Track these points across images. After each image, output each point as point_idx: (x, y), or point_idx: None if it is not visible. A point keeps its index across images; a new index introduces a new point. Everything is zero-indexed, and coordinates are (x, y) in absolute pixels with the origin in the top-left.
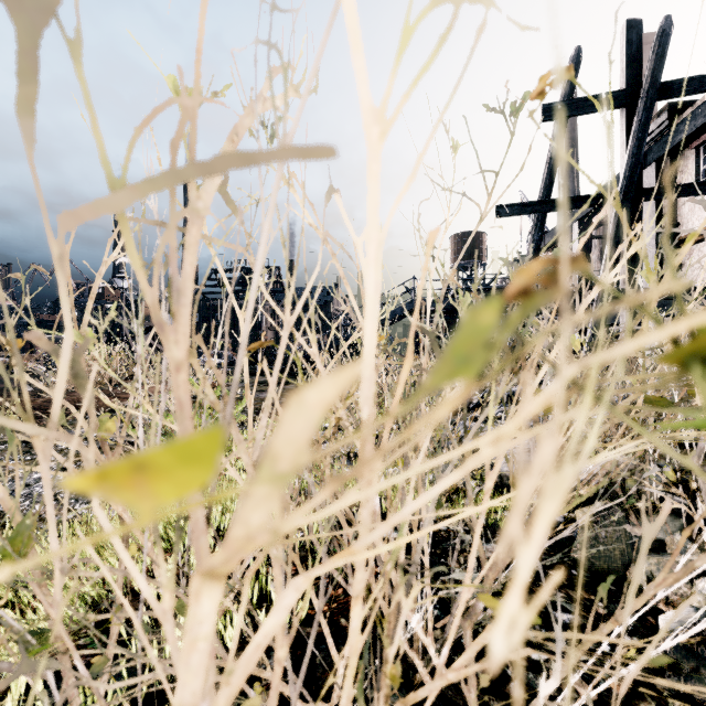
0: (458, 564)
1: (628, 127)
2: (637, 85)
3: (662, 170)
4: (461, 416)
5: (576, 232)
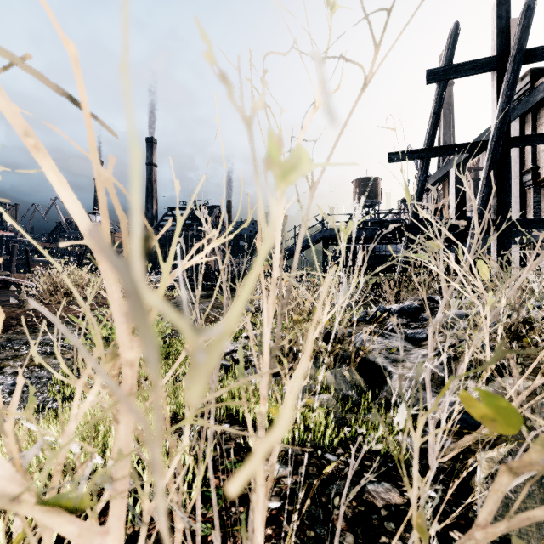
0: (344, 521)
1: (498, 87)
2: (505, 52)
3: (525, 124)
4: (359, 327)
5: (453, 175)
